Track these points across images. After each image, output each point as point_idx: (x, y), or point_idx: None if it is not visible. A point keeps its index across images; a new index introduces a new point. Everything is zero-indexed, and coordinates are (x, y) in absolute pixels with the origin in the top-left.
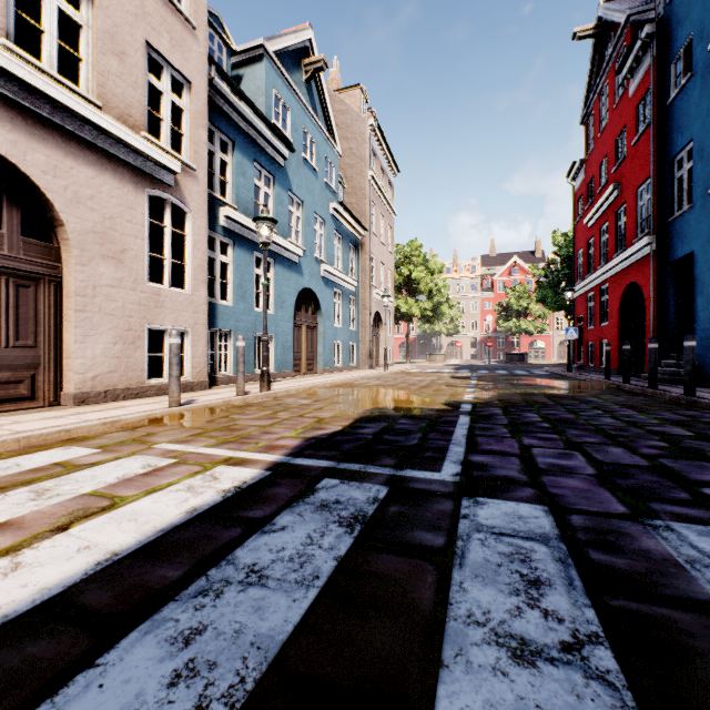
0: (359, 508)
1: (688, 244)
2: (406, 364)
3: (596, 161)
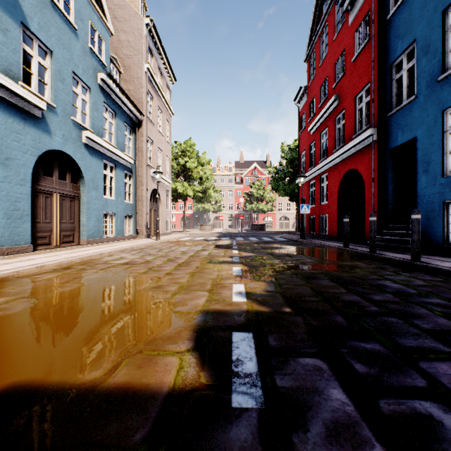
0: None
1: (410, 131)
2: (183, 232)
3: (317, 84)
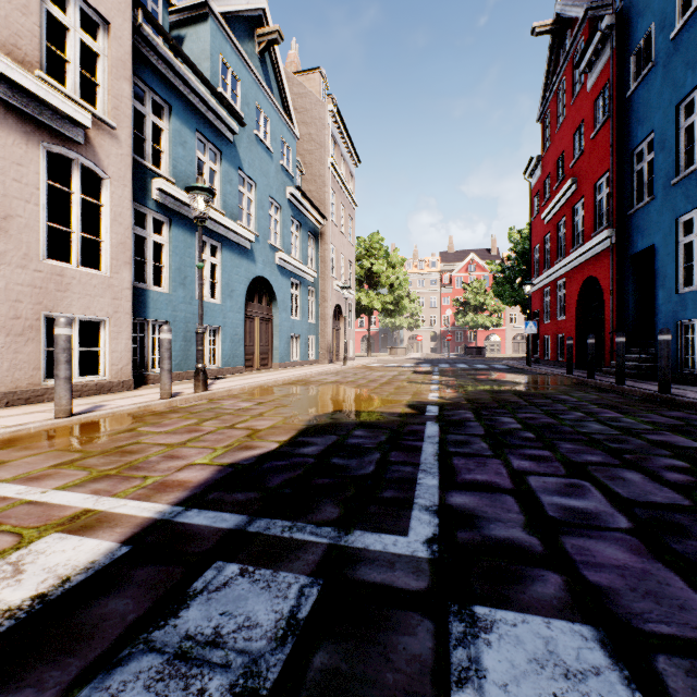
0: (252, 662)
1: (649, 237)
2: (368, 358)
3: (553, 157)
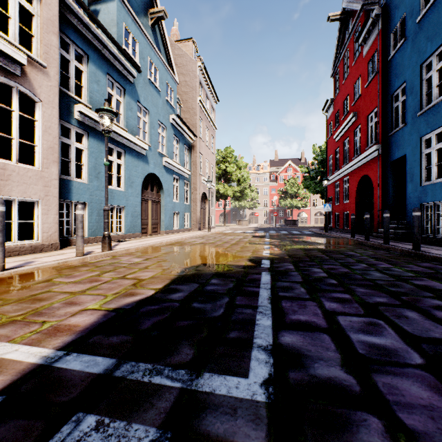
0: None
1: (402, 149)
2: (223, 227)
3: (341, 99)
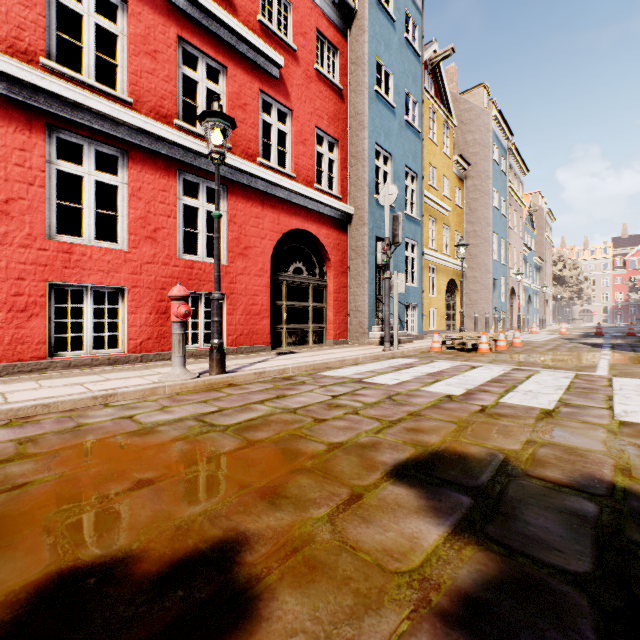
0: None
1: None
2: (555, 325)
3: None
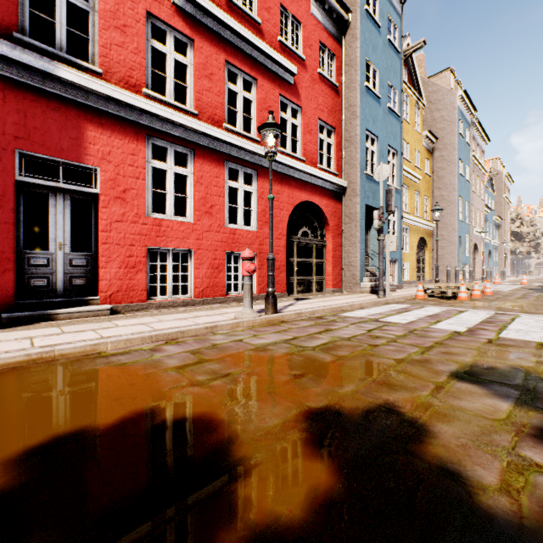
0: None
1: None
2: (513, 277)
3: None
